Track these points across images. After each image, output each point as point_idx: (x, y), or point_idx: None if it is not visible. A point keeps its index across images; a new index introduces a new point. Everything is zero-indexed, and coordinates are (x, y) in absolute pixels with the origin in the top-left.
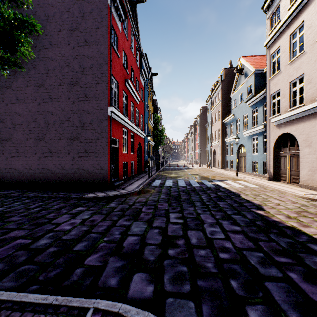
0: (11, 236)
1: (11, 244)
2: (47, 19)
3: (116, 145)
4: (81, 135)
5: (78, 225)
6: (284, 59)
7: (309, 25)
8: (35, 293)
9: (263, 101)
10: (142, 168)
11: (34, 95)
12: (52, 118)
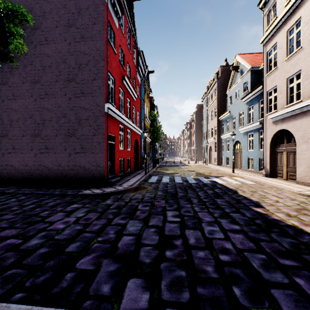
0: (1, 236)
1: (0, 244)
2: (43, 15)
3: (112, 142)
4: (77, 131)
5: (72, 223)
6: (281, 56)
7: (306, 21)
8: (20, 302)
9: (259, 98)
10: (139, 165)
11: (30, 91)
12: (49, 114)
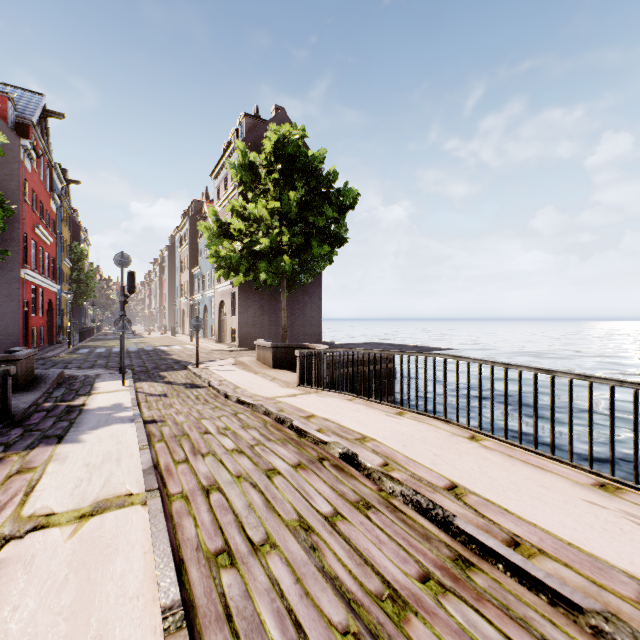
0: None
1: None
2: None
3: (26, 308)
4: None
5: None
6: None
7: None
8: None
9: None
10: (55, 337)
11: None
12: None
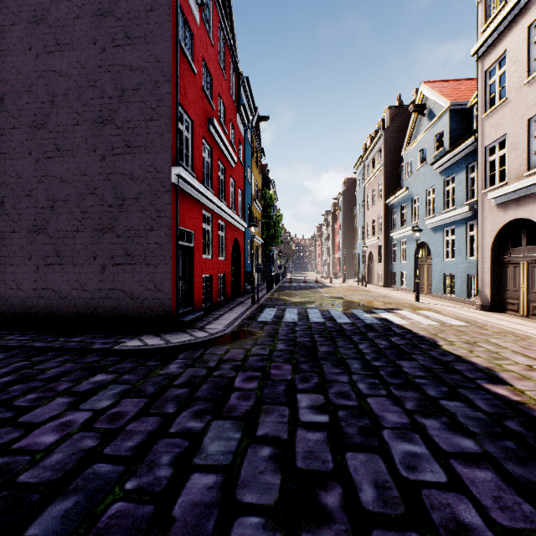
0: None
1: None
2: None
3: (188, 243)
4: (118, 222)
5: (77, 429)
6: (515, 76)
7: None
8: None
9: (467, 161)
10: (242, 286)
11: (27, 144)
12: (62, 190)
